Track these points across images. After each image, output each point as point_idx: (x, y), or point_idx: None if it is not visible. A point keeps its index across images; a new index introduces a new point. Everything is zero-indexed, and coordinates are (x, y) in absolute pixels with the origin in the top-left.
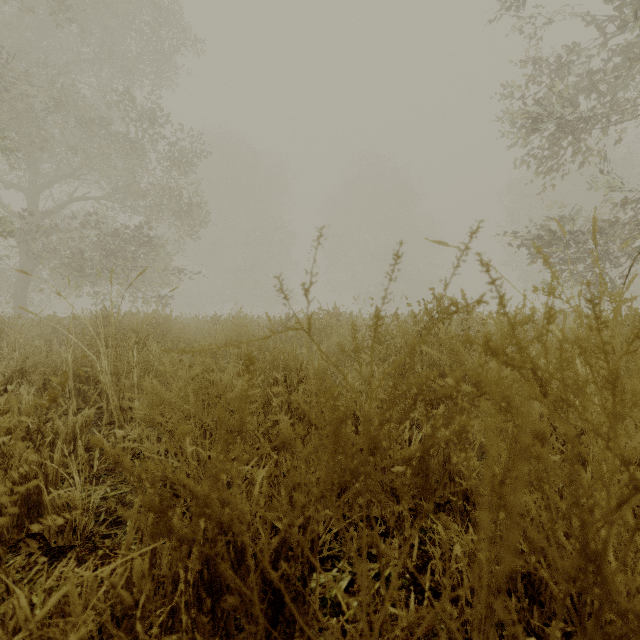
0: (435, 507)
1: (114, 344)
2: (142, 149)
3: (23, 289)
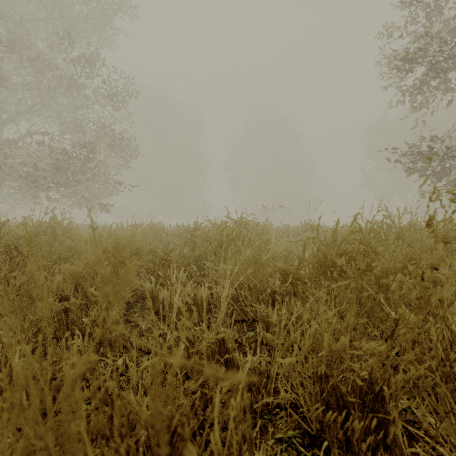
0: None
1: None
2: (83, 90)
3: None
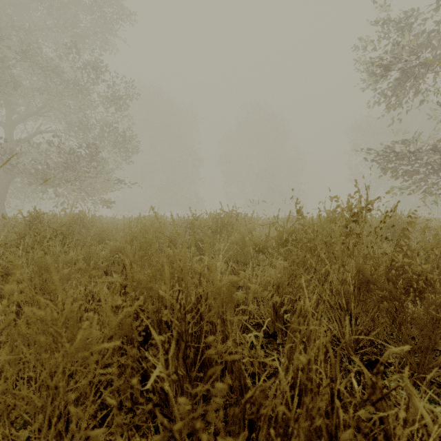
0: None
1: None
2: (89, 94)
3: (2, 197)
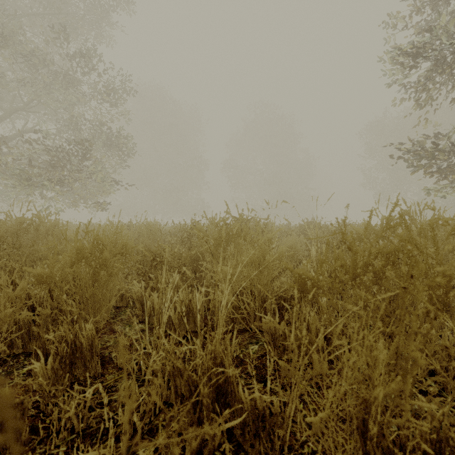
0: None
1: None
2: (79, 86)
3: None
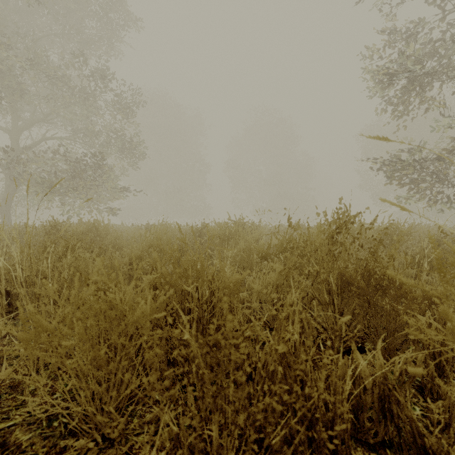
0: (371, 452)
1: (29, 253)
2: (95, 101)
3: (7, 205)
